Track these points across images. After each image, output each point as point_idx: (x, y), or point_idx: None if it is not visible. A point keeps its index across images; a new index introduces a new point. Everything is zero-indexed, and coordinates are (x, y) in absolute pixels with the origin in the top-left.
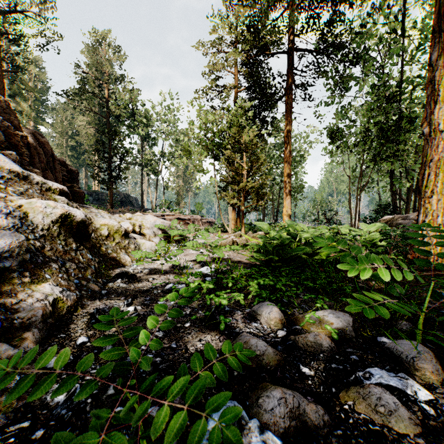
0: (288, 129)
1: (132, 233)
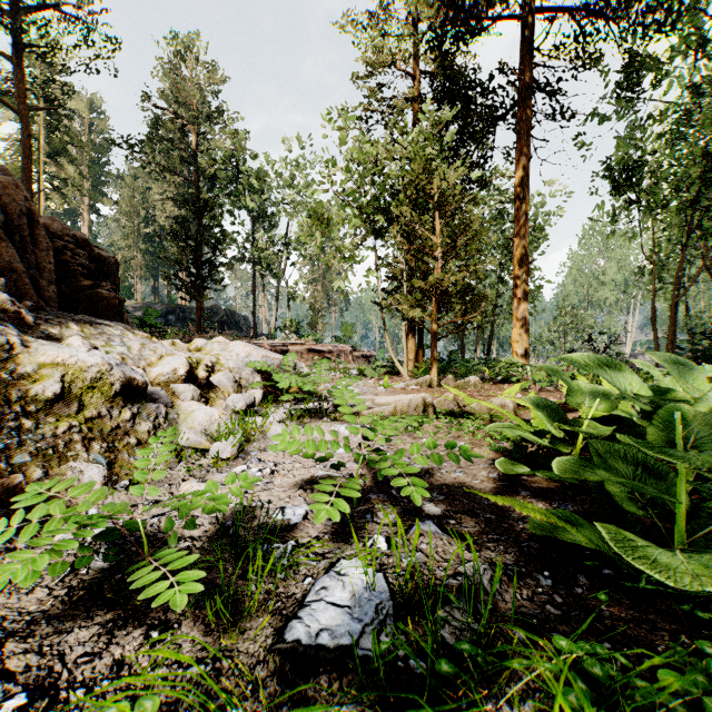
0: (524, 170)
1: (178, 383)
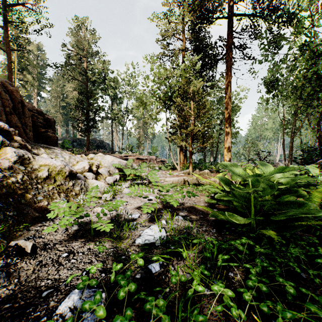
0: (229, 82)
1: (86, 172)
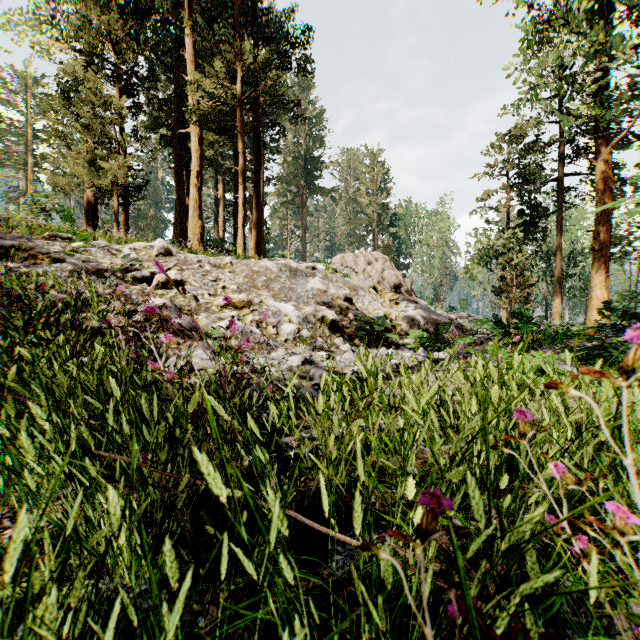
0: (558, 242)
1: None
